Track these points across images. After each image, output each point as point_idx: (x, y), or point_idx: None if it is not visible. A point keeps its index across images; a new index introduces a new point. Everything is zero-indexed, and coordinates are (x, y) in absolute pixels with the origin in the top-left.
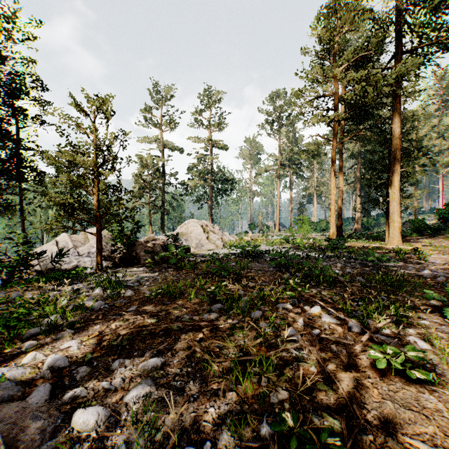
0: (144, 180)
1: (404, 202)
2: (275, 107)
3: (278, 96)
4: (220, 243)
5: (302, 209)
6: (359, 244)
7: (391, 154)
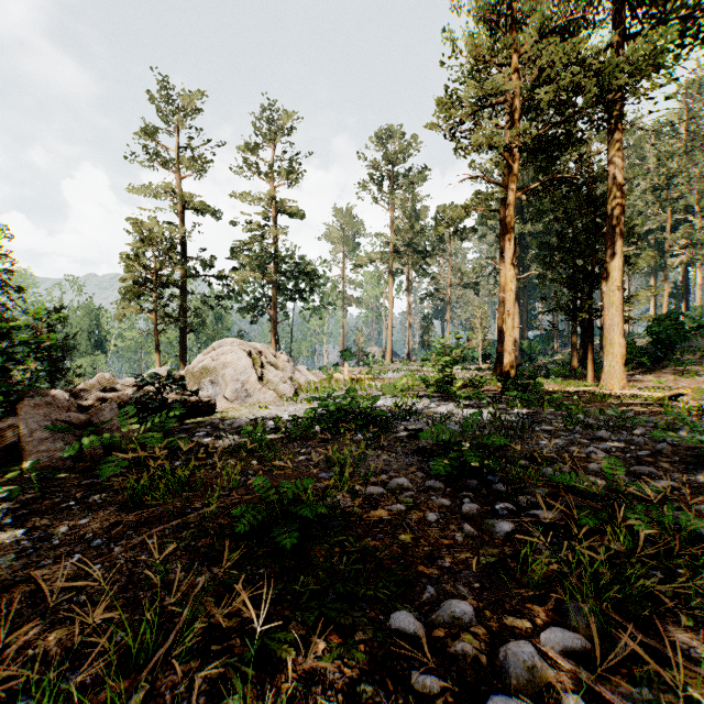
0: (142, 266)
1: (629, 309)
2: (386, 153)
3: (390, 135)
4: (288, 388)
5: (427, 326)
6: (548, 386)
7: (608, 221)
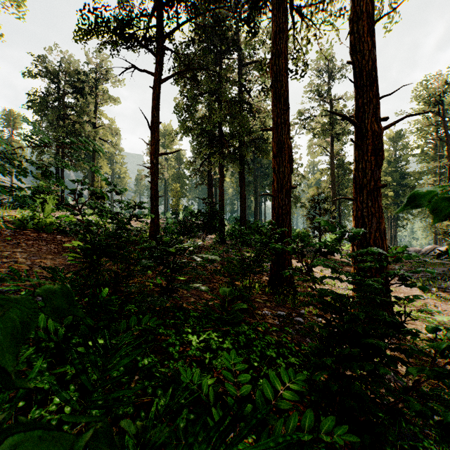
0: None
1: None
2: None
3: None
4: None
5: None
6: None
7: None
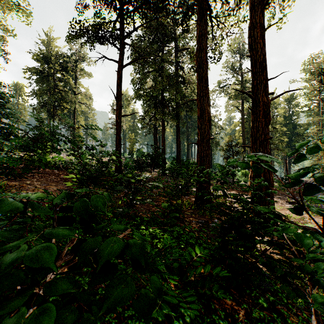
0: None
1: None
2: None
3: None
4: None
5: None
6: None
7: None
